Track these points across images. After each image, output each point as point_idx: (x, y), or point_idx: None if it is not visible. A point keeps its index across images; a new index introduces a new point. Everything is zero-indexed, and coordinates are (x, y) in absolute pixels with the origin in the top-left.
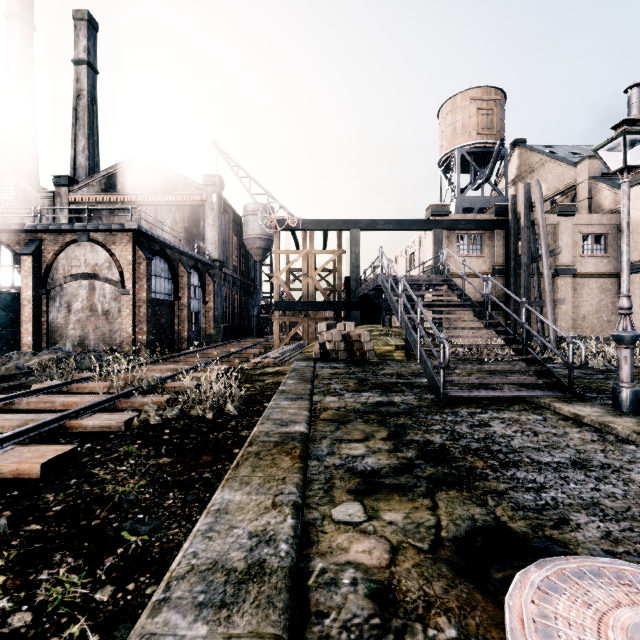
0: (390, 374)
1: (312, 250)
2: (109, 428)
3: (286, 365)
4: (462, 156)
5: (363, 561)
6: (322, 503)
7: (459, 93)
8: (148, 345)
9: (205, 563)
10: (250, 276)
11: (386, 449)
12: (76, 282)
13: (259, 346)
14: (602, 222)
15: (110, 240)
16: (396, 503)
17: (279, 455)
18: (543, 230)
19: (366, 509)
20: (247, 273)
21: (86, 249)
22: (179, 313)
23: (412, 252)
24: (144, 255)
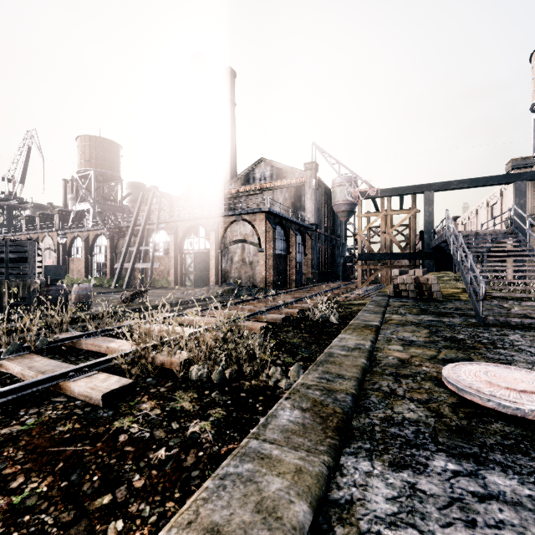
0: (449, 308)
1: (389, 212)
2: (275, 320)
3: (367, 299)
4: None
5: (398, 356)
6: (384, 344)
7: None
8: (273, 283)
9: (340, 345)
10: (337, 233)
11: (424, 336)
12: (235, 245)
13: (345, 287)
14: None
15: (253, 219)
16: (420, 349)
17: (364, 329)
18: None
19: (404, 348)
20: (334, 231)
21: (240, 225)
22: (289, 263)
23: (493, 203)
24: (271, 226)
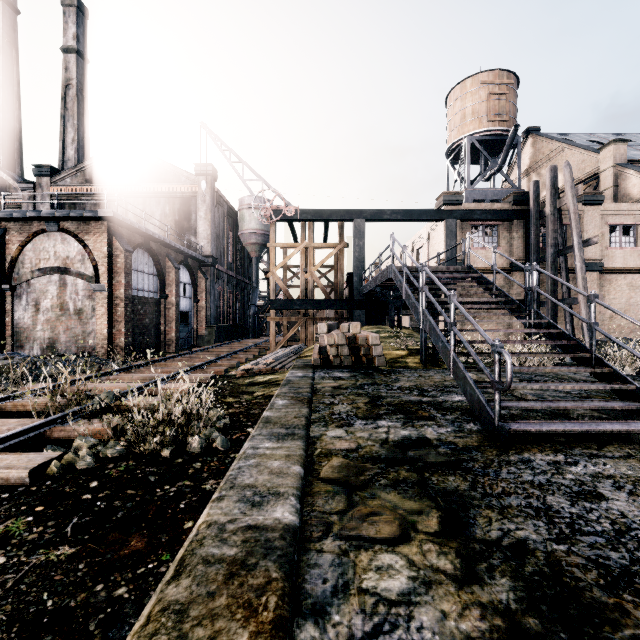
0: (408, 388)
1: (311, 243)
2: (6, 480)
3: (280, 373)
4: (471, 145)
5: None
6: None
7: (469, 77)
8: (127, 348)
9: None
10: (247, 274)
11: (449, 573)
12: (45, 277)
13: (253, 348)
14: (632, 212)
15: (83, 230)
16: None
17: (228, 620)
18: (575, 217)
19: None
20: (243, 271)
21: (56, 240)
22: (166, 312)
23: (419, 247)
24: (122, 247)
